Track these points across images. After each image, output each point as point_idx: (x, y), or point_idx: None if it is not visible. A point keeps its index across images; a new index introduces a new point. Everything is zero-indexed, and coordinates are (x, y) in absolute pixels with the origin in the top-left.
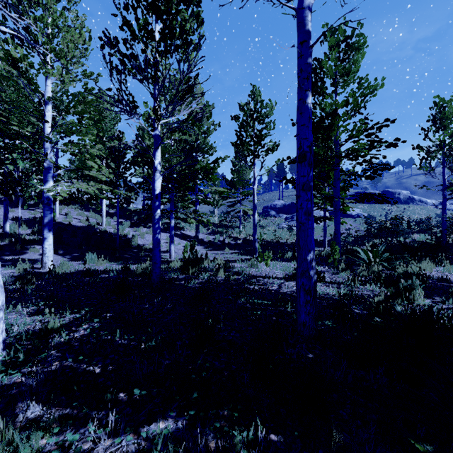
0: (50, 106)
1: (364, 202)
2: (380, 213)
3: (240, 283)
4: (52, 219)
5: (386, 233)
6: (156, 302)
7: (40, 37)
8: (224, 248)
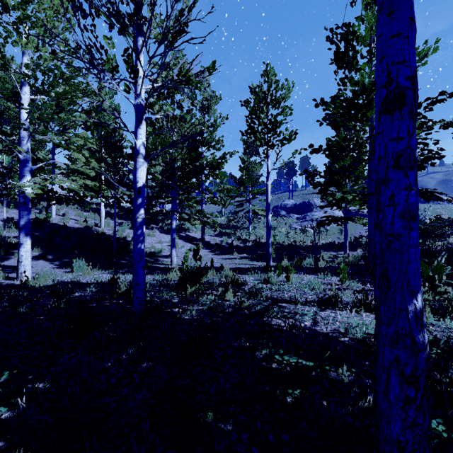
0: (27, 88)
1: None
2: None
3: (256, 313)
4: (29, 220)
5: (425, 237)
6: (123, 359)
7: None
8: (232, 252)
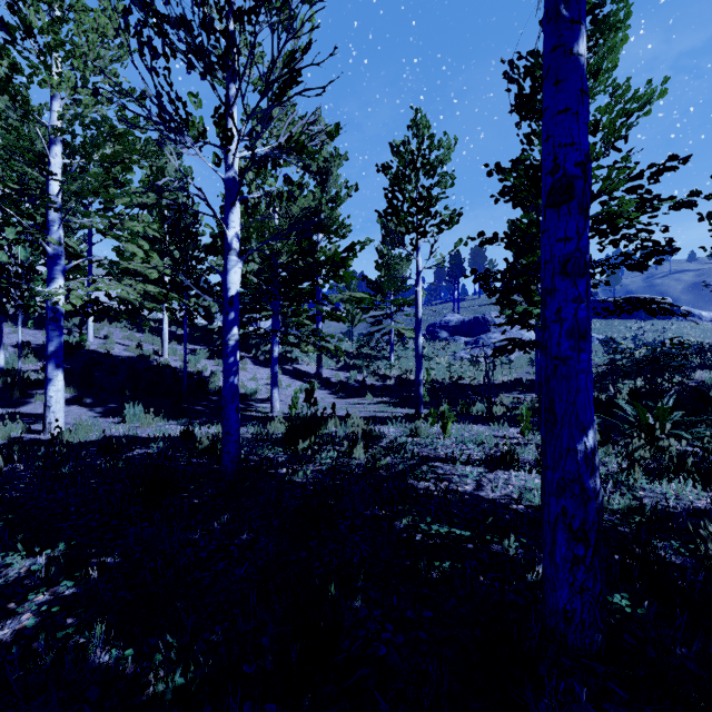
0: (59, 147)
1: (595, 316)
2: (623, 334)
3: (396, 475)
4: (62, 345)
5: (655, 371)
6: (216, 528)
7: (34, 19)
8: (365, 394)
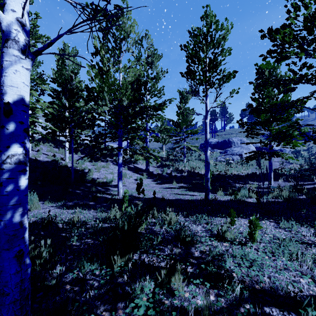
0: None
1: None
2: (299, 148)
3: None
4: None
5: None
6: None
7: None
8: (171, 181)
